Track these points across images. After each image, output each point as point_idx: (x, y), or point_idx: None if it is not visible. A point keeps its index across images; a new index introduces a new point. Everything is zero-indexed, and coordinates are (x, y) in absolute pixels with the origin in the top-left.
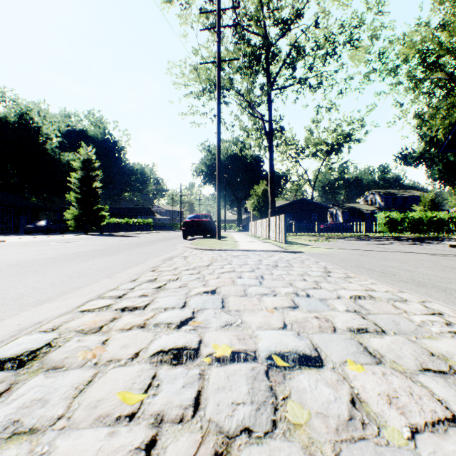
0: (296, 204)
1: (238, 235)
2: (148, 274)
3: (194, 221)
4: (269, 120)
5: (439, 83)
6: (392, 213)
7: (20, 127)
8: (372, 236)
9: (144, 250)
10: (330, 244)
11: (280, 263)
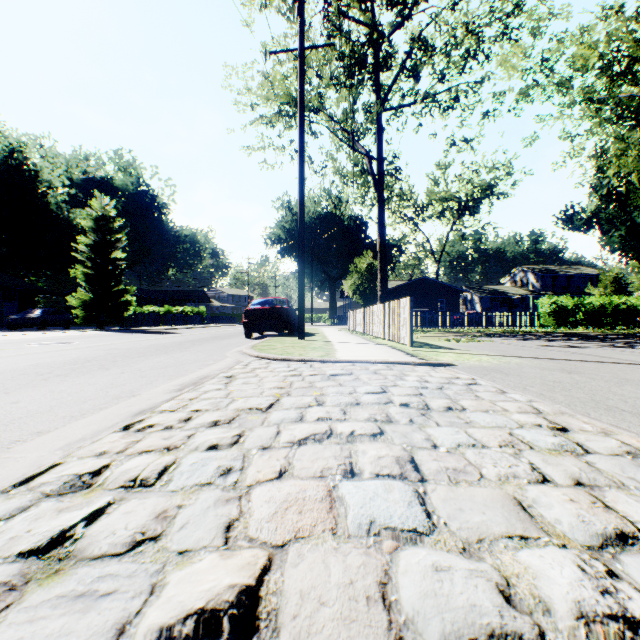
0: (414, 286)
1: (331, 331)
2: (99, 445)
3: (262, 310)
4: (379, 157)
5: (631, 103)
6: (560, 298)
7: (7, 170)
8: (536, 332)
9: (163, 360)
10: (485, 346)
11: (431, 399)
